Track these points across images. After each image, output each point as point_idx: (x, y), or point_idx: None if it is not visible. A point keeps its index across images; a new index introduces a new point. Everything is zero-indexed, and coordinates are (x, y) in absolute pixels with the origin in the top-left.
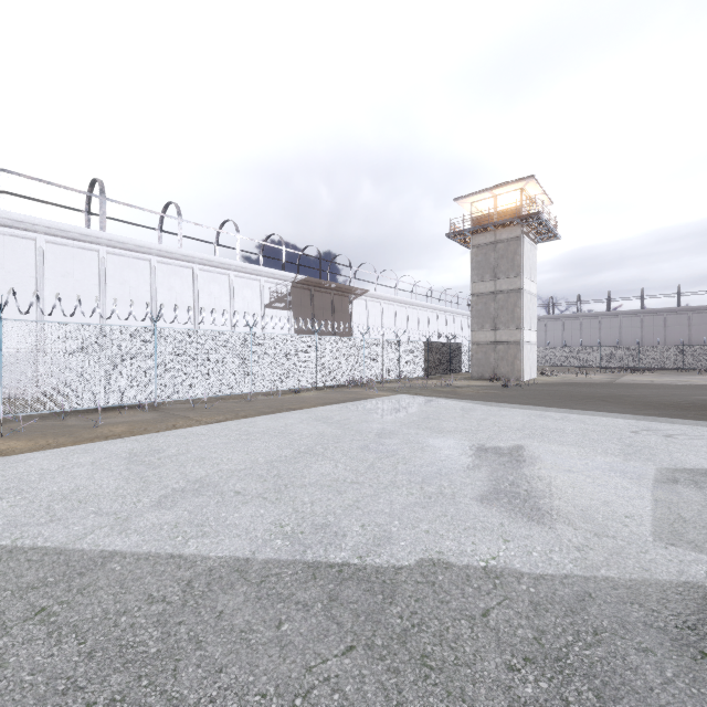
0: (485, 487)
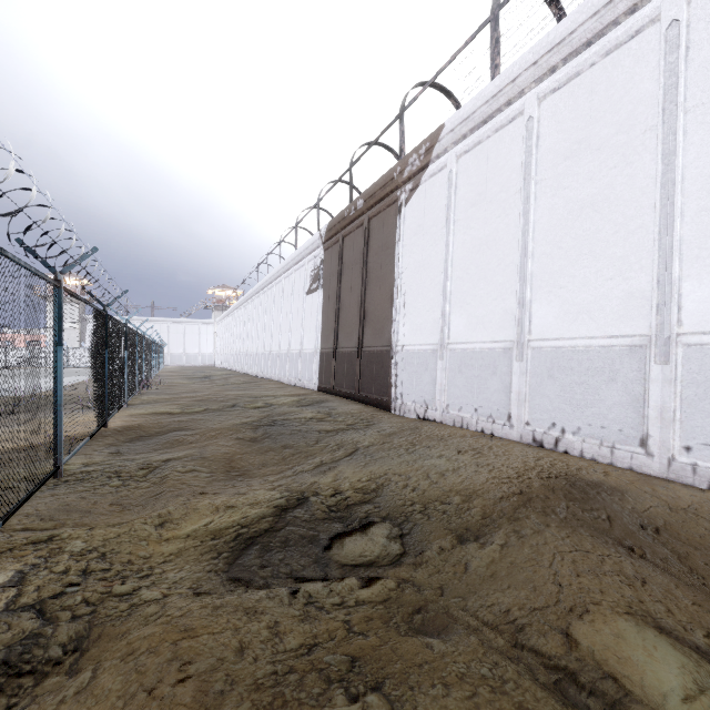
0: None
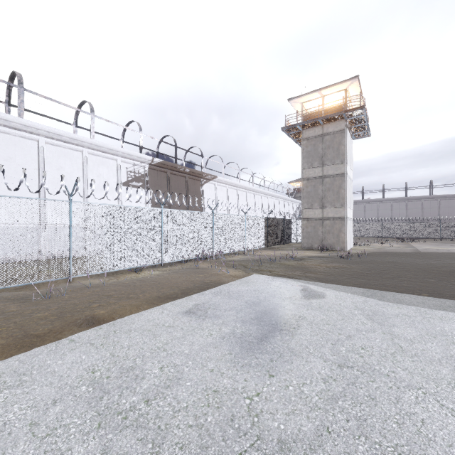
0: None
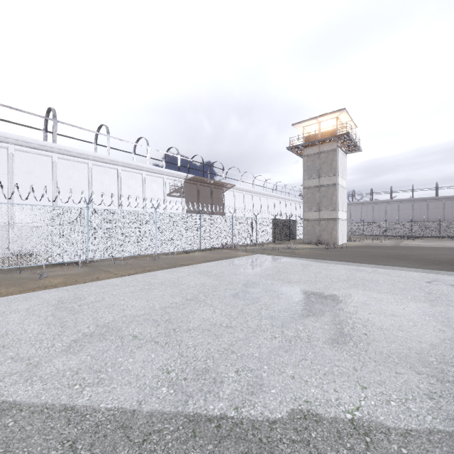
0: (332, 331)
